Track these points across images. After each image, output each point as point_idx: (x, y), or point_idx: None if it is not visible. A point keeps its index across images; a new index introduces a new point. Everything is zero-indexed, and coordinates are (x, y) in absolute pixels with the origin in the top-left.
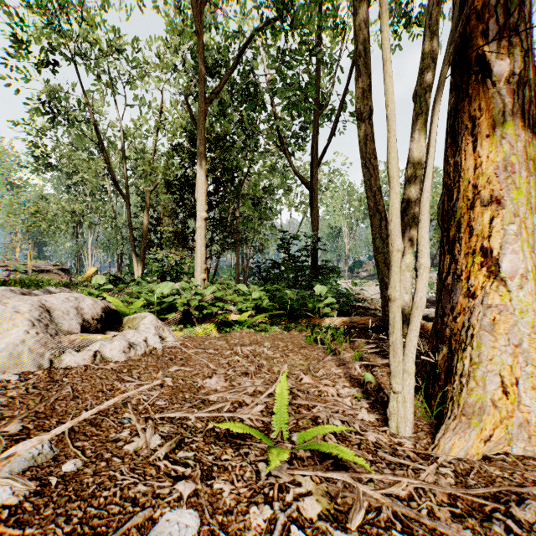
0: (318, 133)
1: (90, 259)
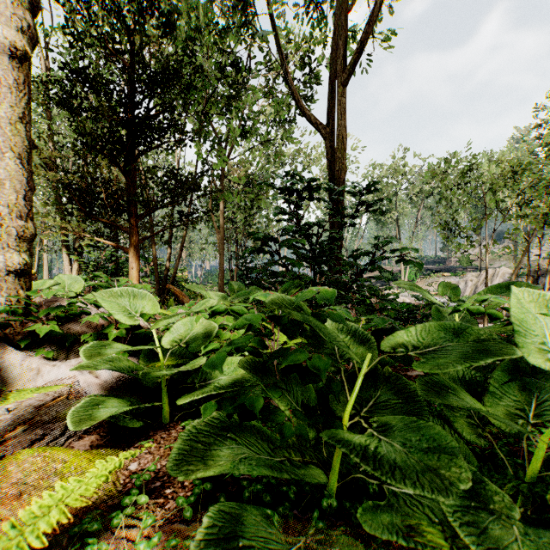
0: (346, 23)
1: (46, 261)
